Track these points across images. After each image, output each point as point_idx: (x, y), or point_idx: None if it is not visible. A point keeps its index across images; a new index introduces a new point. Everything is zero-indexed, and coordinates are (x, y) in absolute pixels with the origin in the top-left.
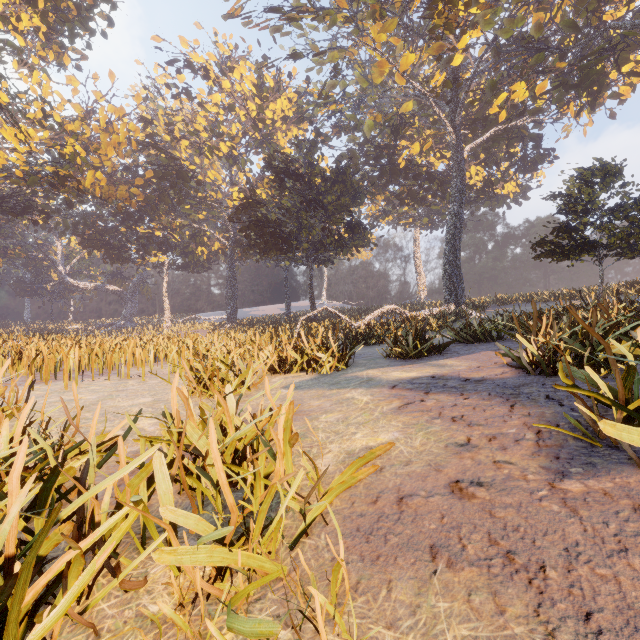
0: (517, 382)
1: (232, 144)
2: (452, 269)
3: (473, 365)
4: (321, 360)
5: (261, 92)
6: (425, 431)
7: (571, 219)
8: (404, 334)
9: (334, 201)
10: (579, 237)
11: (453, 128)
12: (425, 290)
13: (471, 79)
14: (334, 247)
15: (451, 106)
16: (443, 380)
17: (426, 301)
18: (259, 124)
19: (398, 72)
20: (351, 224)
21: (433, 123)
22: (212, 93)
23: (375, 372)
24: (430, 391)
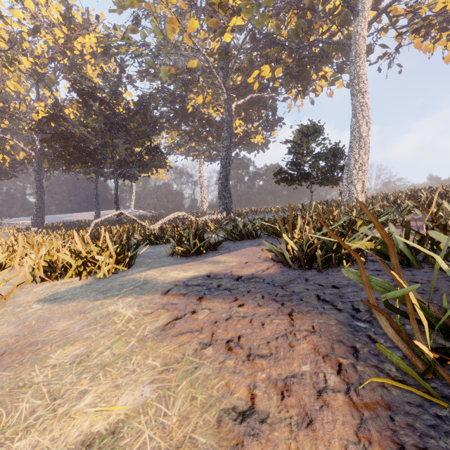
0: (283, 278)
1: (36, 61)
2: (224, 188)
3: (242, 260)
4: (97, 263)
5: (69, 24)
6: (190, 377)
7: (296, 158)
8: (186, 234)
9: (136, 127)
10: (301, 169)
11: (225, 88)
12: (207, 203)
13: (237, 55)
14: (136, 165)
15: (224, 72)
16: (217, 279)
17: (207, 211)
18: (67, 51)
19: (186, 33)
20: (150, 148)
21: (212, 84)
22: (13, 8)
23: (154, 272)
24: (204, 296)
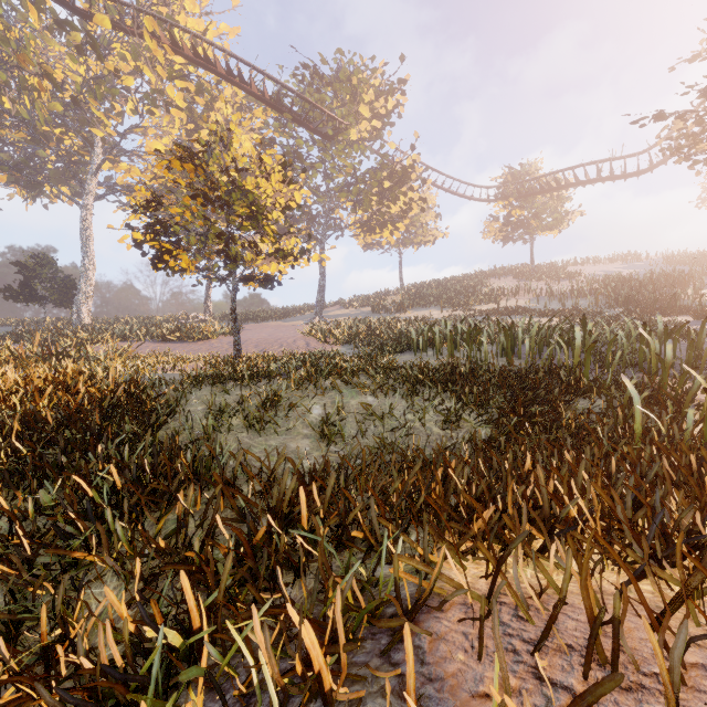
0: None
1: None
2: None
3: None
4: None
5: None
6: None
7: (28, 279)
8: None
9: None
10: (35, 292)
11: None
12: None
13: None
14: None
15: None
16: None
17: None
18: None
19: None
20: None
21: None
22: None
23: None
24: None
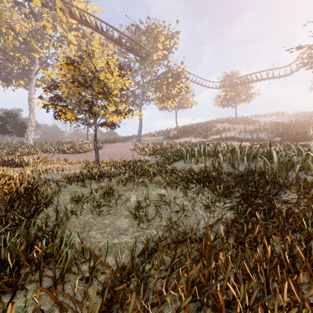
0: None
1: None
2: None
3: None
4: None
5: None
6: None
7: (3, 123)
8: None
9: None
10: (7, 130)
11: None
12: None
13: None
14: None
15: None
16: None
17: None
18: None
19: None
20: None
21: None
22: None
23: None
24: None
